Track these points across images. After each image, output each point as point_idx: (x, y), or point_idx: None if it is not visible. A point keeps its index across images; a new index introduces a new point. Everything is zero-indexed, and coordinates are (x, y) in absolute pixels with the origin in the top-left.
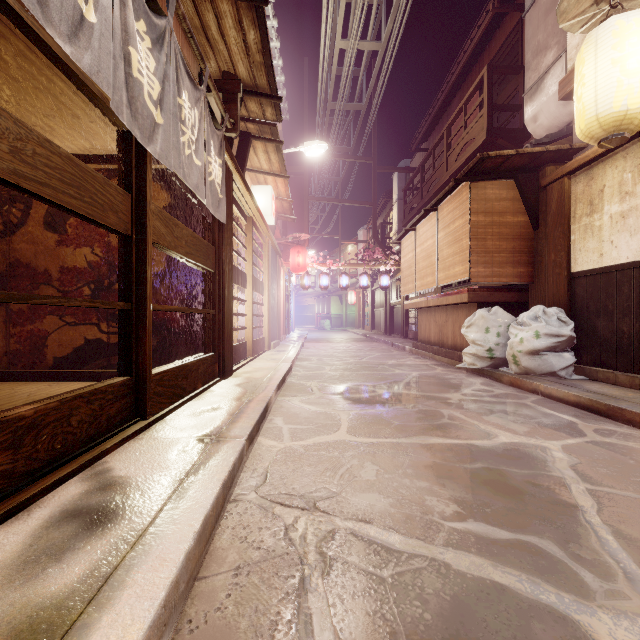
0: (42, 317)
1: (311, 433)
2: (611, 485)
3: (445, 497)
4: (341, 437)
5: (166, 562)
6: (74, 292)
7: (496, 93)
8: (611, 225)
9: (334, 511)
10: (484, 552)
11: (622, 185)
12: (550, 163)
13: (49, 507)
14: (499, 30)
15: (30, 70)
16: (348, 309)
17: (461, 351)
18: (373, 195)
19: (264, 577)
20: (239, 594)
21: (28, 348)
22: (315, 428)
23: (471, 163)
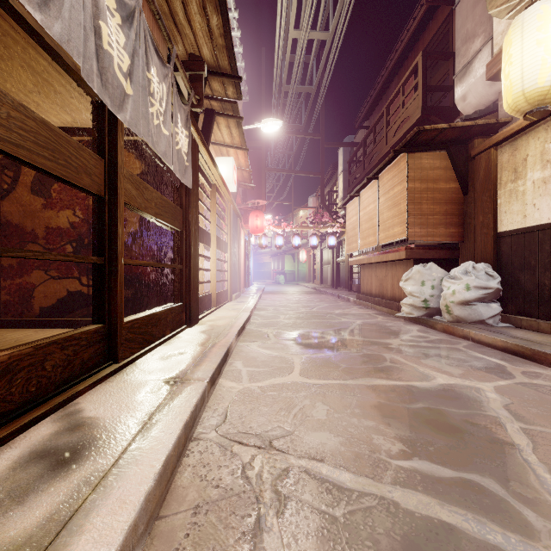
0: (29, 272)
1: (267, 375)
2: (543, 424)
3: (391, 436)
4: (294, 379)
5: (126, 504)
6: (58, 249)
7: (429, 77)
8: (534, 190)
9: (288, 449)
10: (430, 490)
11: (544, 154)
12: (478, 136)
13: (19, 448)
14: (432, 21)
15: (15, 49)
16: (300, 266)
17: (399, 302)
18: (322, 166)
19: (221, 516)
20: (197, 534)
21: (17, 299)
22: (271, 371)
23: (409, 136)
